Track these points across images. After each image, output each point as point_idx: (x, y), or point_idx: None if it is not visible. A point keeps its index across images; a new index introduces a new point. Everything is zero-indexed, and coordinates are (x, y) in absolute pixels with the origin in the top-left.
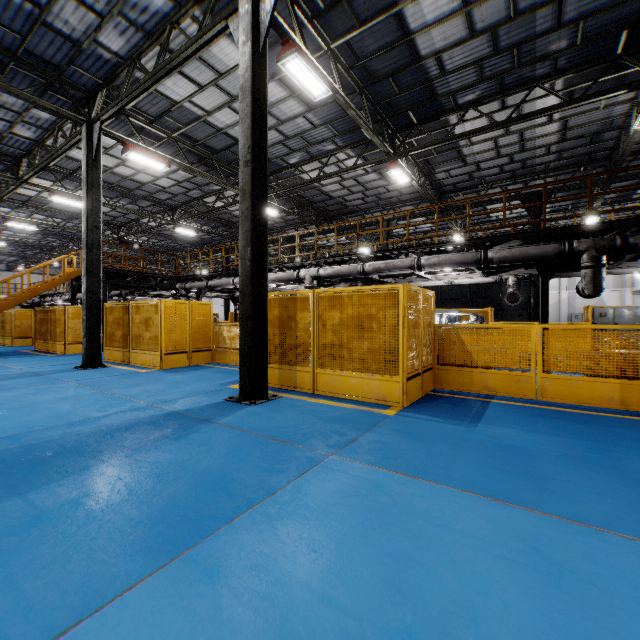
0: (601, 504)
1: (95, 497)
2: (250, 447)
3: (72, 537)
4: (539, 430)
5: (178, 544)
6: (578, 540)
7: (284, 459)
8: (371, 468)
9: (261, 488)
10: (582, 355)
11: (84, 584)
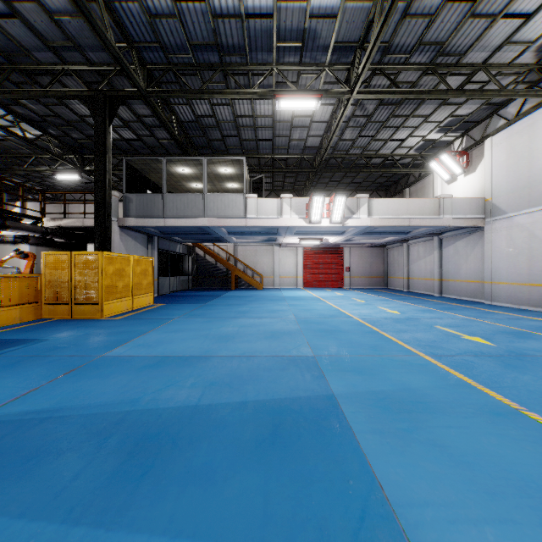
0: (141, 328)
1: (183, 384)
2: (87, 375)
3: (213, 372)
4: (60, 331)
5: (200, 357)
6: (163, 330)
7: (111, 362)
8: (120, 348)
9: (152, 358)
10: (5, 294)
11: (227, 360)
